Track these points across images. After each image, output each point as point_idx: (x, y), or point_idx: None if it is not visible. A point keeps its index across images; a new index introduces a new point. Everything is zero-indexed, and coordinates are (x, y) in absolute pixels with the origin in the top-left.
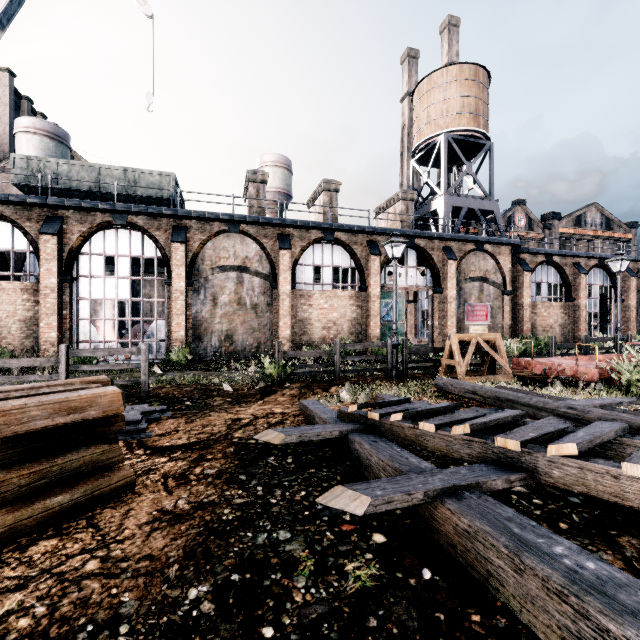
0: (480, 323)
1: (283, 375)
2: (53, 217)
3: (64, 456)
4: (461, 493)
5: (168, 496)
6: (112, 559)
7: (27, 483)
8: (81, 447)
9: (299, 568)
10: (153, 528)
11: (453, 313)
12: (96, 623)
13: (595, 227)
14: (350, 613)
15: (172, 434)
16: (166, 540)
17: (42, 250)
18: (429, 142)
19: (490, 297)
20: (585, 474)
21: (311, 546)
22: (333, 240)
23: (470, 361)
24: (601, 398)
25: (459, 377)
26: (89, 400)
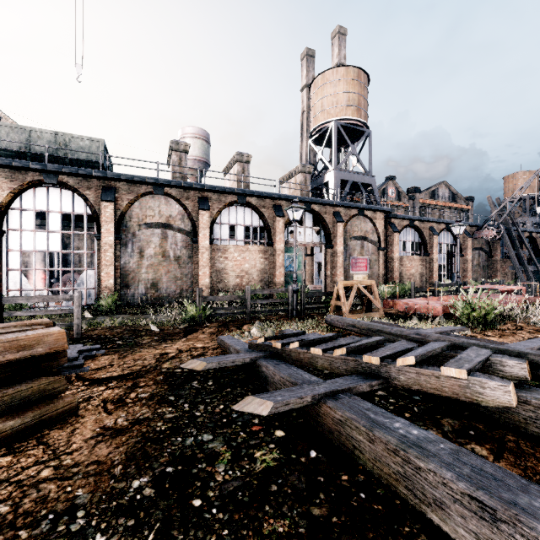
0: (361, 272)
1: (203, 316)
2: None
3: (14, 387)
4: (338, 395)
5: (108, 416)
6: (64, 466)
7: None
8: (29, 379)
9: (219, 459)
10: (97, 441)
11: (341, 264)
12: (56, 512)
13: (445, 199)
14: (258, 484)
15: (107, 368)
16: (110, 449)
17: None
18: (323, 127)
19: (369, 252)
20: (420, 377)
21: (228, 443)
22: (245, 203)
23: (353, 302)
24: (441, 327)
25: (344, 315)
26: (37, 339)
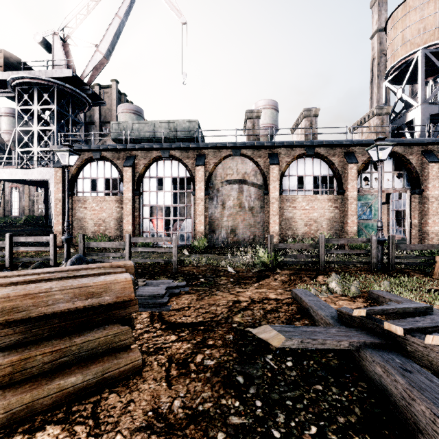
0: None
1: (274, 262)
2: (130, 156)
3: (84, 335)
4: None
5: (167, 390)
6: None
7: (50, 360)
8: (100, 327)
9: None
10: None
11: (435, 212)
12: None
13: None
14: None
15: (185, 310)
16: None
17: (124, 176)
18: (404, 61)
19: None
20: None
21: None
22: (313, 154)
23: None
24: None
25: None
26: (104, 286)
